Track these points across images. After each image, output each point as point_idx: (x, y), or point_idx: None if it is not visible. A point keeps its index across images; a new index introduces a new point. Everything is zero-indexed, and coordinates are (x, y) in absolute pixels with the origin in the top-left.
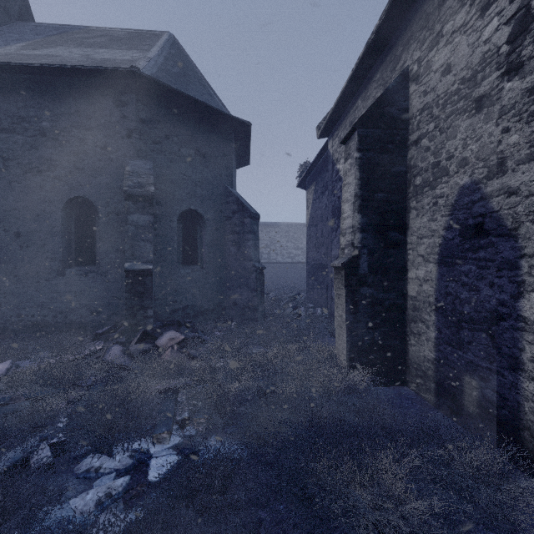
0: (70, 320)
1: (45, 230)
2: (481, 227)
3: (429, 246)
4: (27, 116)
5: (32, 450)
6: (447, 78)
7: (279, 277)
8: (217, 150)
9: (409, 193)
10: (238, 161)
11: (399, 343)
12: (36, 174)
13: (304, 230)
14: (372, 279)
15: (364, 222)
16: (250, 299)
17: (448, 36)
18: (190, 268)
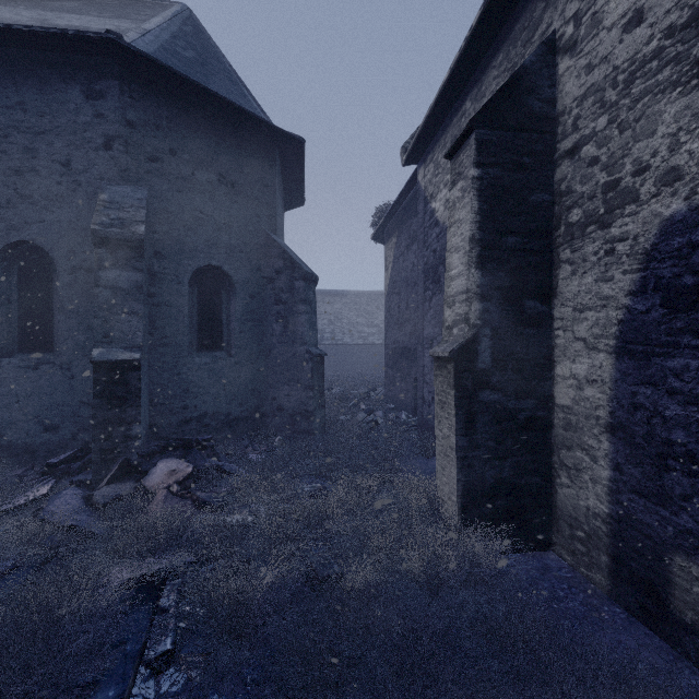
0: (8, 441)
1: None
2: None
3: (597, 324)
4: None
5: None
6: (635, 33)
7: (347, 364)
8: (253, 178)
9: (557, 238)
10: (287, 199)
11: (540, 481)
12: None
13: (381, 301)
14: (498, 377)
15: (485, 283)
16: (303, 402)
17: None
18: (211, 355)
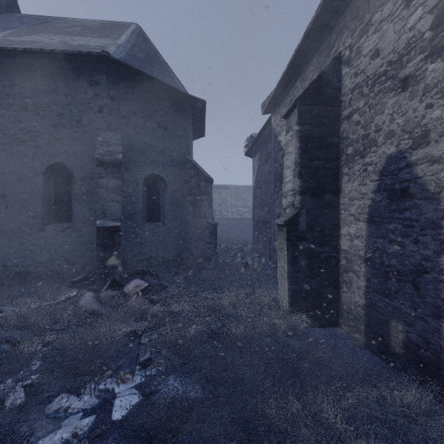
0: (49, 270)
1: (28, 192)
2: (406, 191)
3: (359, 207)
4: (11, 93)
5: (7, 391)
6: (376, 61)
7: (230, 231)
8: (177, 124)
9: (341, 161)
10: (195, 133)
11: (333, 290)
12: (20, 144)
13: (251, 192)
14: (310, 235)
15: (303, 186)
16: (205, 251)
17: (376, 24)
18: (154, 224)
